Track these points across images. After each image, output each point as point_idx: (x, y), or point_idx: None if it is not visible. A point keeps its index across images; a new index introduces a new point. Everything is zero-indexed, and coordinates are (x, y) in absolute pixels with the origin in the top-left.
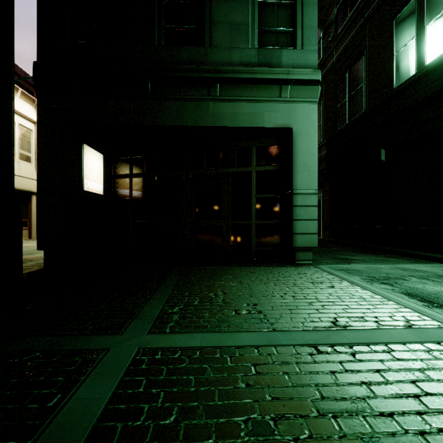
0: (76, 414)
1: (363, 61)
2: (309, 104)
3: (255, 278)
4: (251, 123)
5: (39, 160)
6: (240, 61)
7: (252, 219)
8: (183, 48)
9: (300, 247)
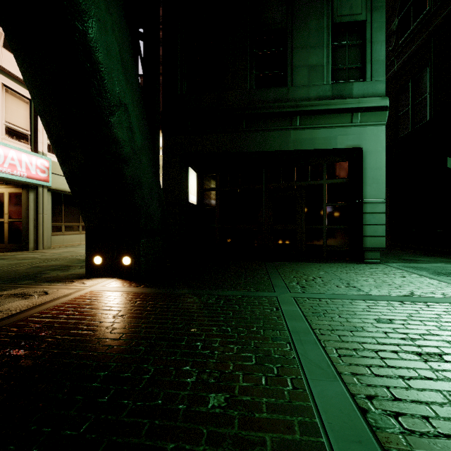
0: (291, 313)
1: (427, 72)
2: (378, 127)
3: (336, 270)
4: (326, 146)
5: (164, 182)
6: (316, 95)
7: (324, 224)
8: (269, 90)
9: (369, 248)
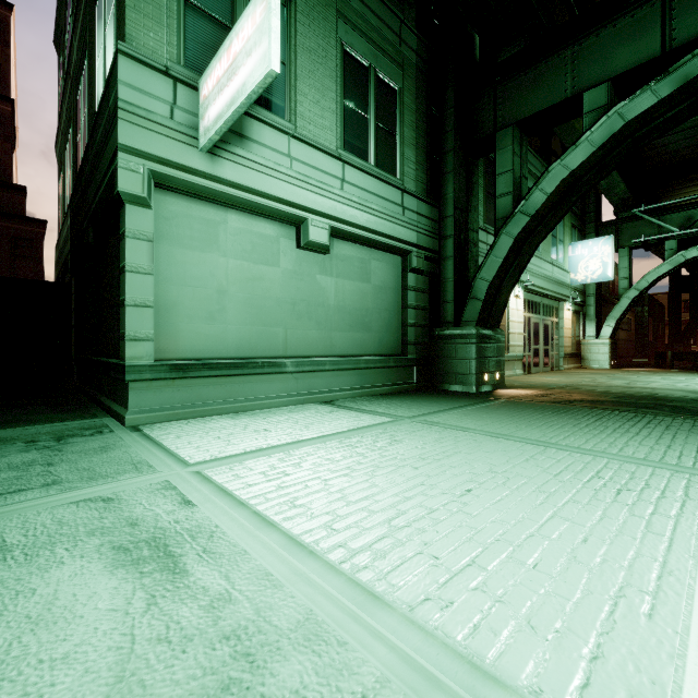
0: None
1: (86, 68)
2: None
3: None
4: None
5: None
6: None
7: None
8: None
9: None
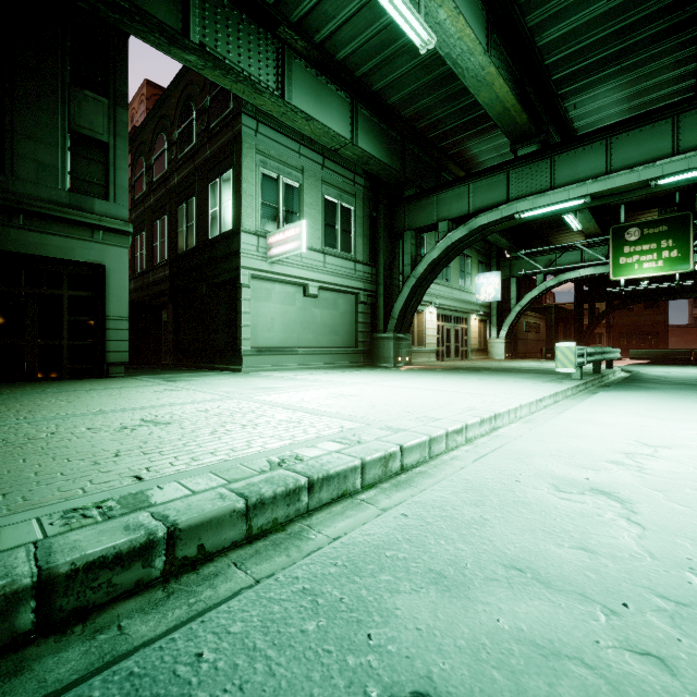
0: None
1: (194, 202)
2: (122, 249)
3: (63, 383)
4: (62, 255)
5: None
6: (49, 198)
7: (65, 339)
8: None
9: (113, 363)
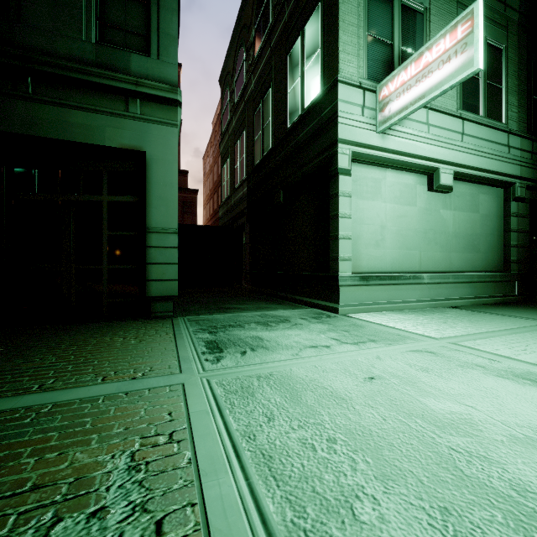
0: None
1: (270, 94)
2: (168, 127)
3: (55, 338)
4: (86, 138)
5: None
6: (69, 54)
7: (104, 262)
8: None
9: (155, 296)
